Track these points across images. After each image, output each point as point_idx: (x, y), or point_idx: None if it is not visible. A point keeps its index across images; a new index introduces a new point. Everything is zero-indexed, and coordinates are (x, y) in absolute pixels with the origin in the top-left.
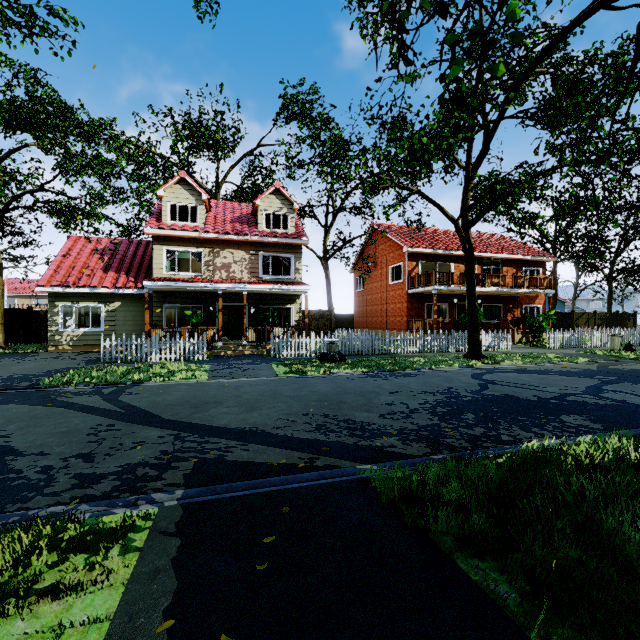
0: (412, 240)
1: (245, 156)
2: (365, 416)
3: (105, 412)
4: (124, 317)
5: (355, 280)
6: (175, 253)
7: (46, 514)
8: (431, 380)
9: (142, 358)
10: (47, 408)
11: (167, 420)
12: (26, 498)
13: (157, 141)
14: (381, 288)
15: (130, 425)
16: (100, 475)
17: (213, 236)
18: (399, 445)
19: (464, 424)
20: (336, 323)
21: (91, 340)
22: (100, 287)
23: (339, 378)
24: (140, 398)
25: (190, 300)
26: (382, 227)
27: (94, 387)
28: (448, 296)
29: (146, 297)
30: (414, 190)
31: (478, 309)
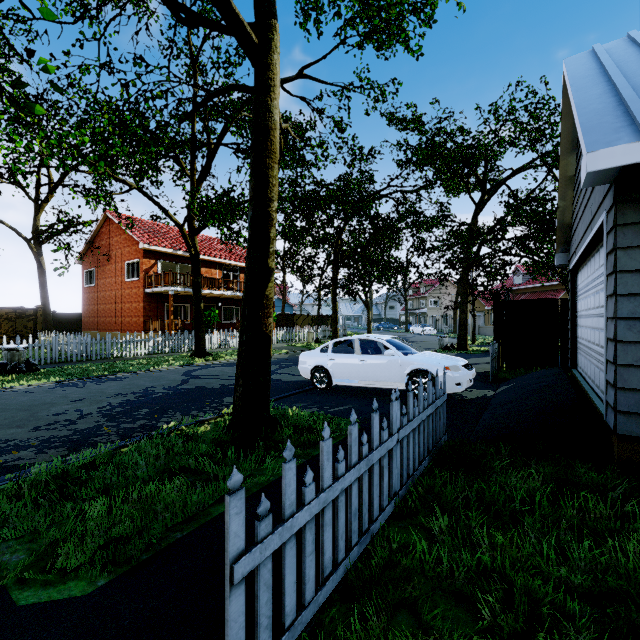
0: (151, 237)
1: None
2: (9, 433)
3: None
4: None
5: (84, 273)
6: None
7: None
8: (137, 382)
9: None
10: None
11: None
12: None
13: None
14: (116, 285)
15: None
16: None
17: None
18: (30, 456)
19: (131, 420)
20: (58, 324)
21: None
22: None
23: (11, 393)
24: None
25: None
26: (117, 217)
27: None
28: (190, 297)
29: None
30: (133, 186)
31: (219, 310)
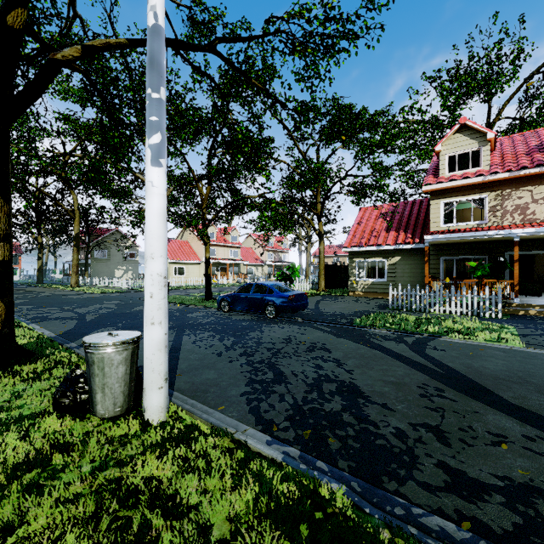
0: None
1: (528, 78)
2: None
3: (422, 367)
4: (402, 269)
5: None
6: (453, 204)
7: (435, 528)
8: None
9: (425, 309)
10: (367, 348)
11: (514, 405)
12: (398, 476)
13: (427, 105)
14: None
15: (463, 397)
16: (475, 482)
17: (502, 176)
18: None
19: None
20: None
21: (377, 288)
22: (384, 245)
23: None
24: (450, 357)
25: (471, 251)
26: None
27: (394, 333)
28: None
29: (426, 250)
30: None
31: None
